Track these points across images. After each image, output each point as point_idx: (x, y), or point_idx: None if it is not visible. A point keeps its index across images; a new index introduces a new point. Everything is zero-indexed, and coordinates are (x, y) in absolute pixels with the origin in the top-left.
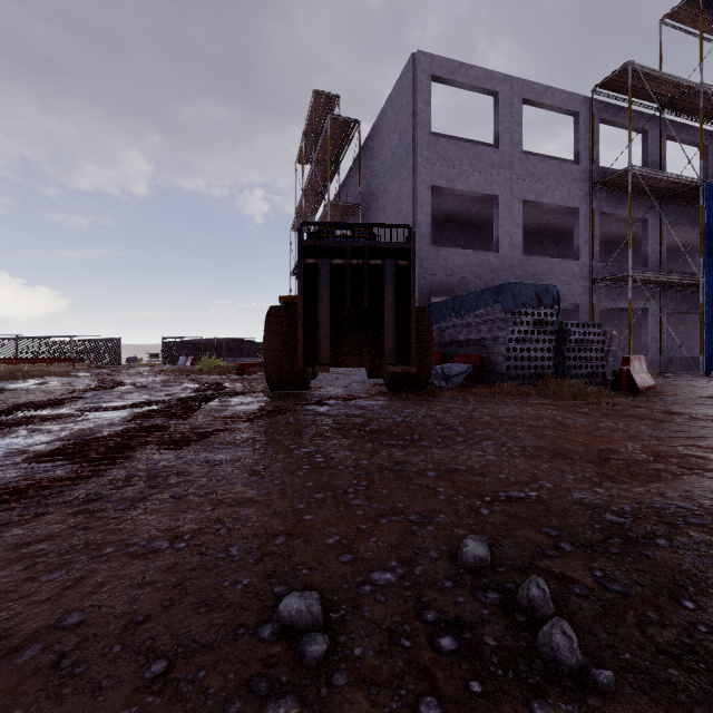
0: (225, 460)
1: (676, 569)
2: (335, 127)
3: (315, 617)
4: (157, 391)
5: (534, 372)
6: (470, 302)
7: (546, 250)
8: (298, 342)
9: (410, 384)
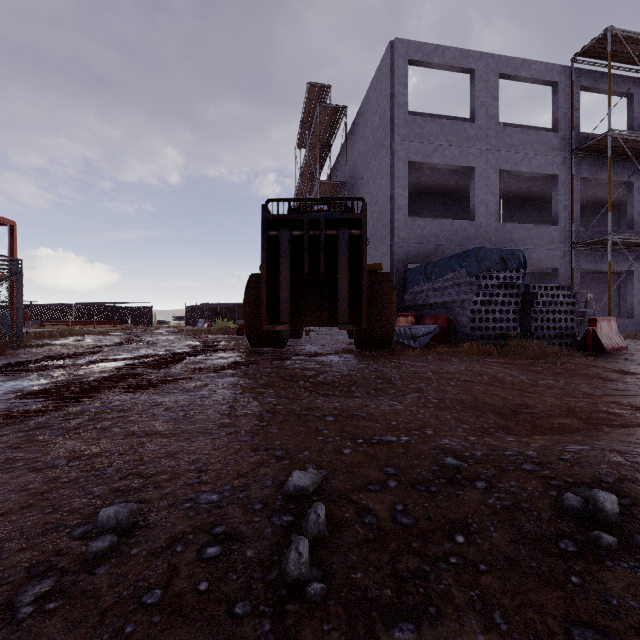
0: (166, 402)
1: (474, 508)
2: (325, 114)
3: (119, 522)
4: (162, 347)
5: (499, 333)
6: (440, 267)
7: (528, 216)
8: (262, 304)
9: (374, 343)
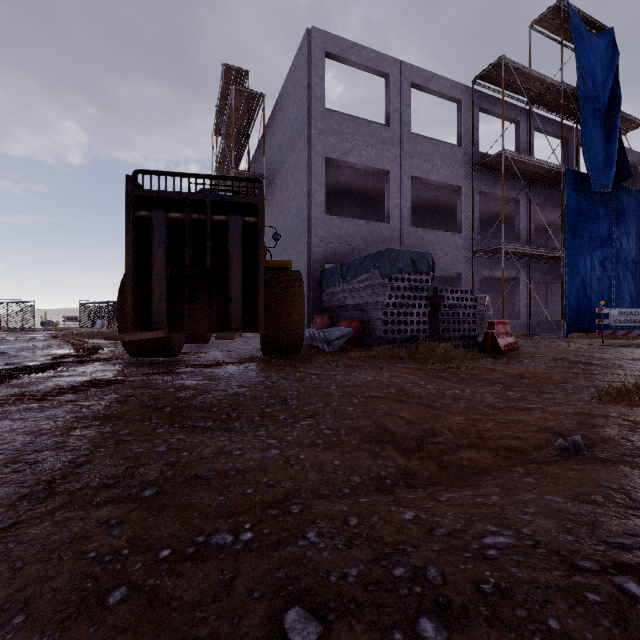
0: None
1: None
2: (241, 99)
3: None
4: (7, 359)
5: (410, 336)
6: (355, 268)
7: (437, 224)
8: (126, 305)
9: (282, 349)
